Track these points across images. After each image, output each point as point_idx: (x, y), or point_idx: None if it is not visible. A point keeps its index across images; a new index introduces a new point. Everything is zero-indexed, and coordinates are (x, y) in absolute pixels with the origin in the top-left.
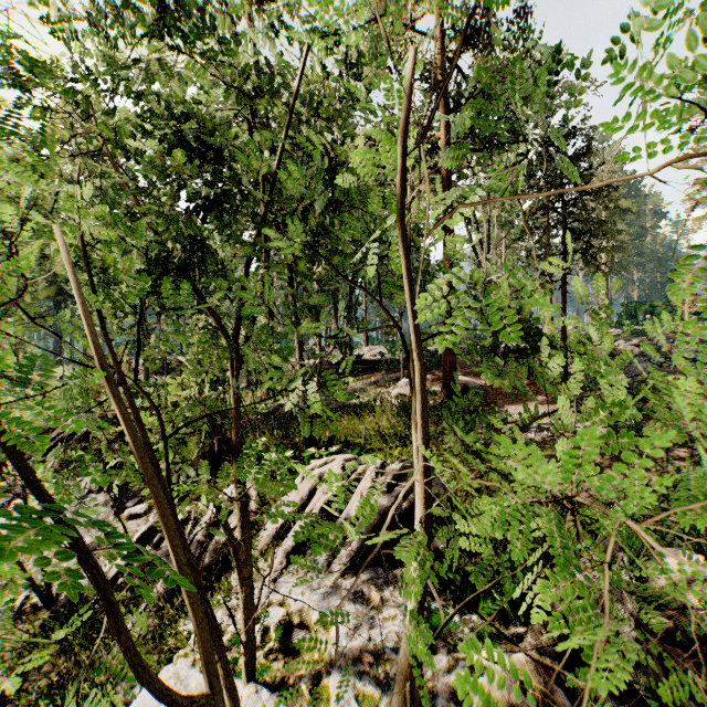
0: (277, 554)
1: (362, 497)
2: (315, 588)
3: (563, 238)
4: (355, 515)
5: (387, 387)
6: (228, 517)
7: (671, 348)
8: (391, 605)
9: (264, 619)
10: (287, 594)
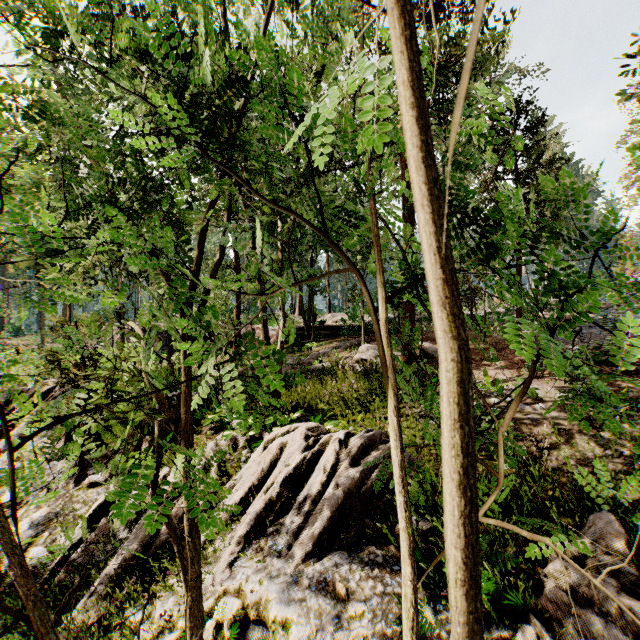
0: (235, 532)
1: (325, 471)
2: (274, 575)
3: None
4: (317, 491)
5: (348, 351)
6: None
7: (617, 315)
8: (358, 600)
9: (217, 612)
10: (244, 582)
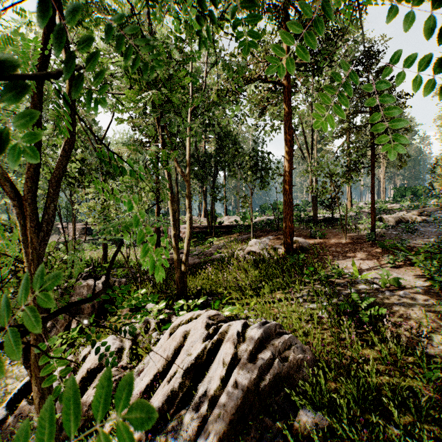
0: None
1: (225, 365)
2: None
3: (373, 134)
4: (217, 386)
5: (241, 245)
6: (99, 372)
7: None
8: None
9: None
10: None
